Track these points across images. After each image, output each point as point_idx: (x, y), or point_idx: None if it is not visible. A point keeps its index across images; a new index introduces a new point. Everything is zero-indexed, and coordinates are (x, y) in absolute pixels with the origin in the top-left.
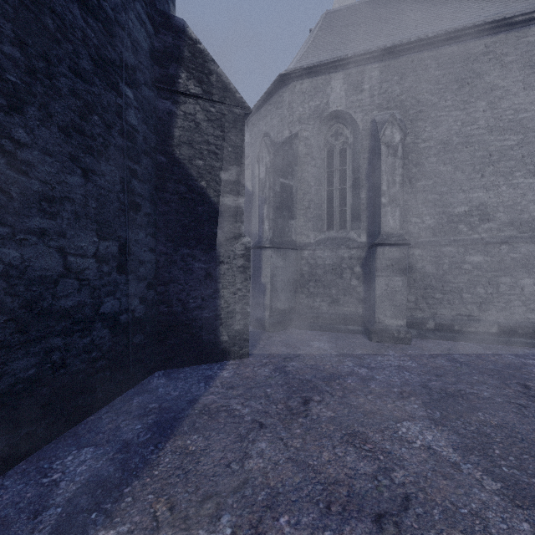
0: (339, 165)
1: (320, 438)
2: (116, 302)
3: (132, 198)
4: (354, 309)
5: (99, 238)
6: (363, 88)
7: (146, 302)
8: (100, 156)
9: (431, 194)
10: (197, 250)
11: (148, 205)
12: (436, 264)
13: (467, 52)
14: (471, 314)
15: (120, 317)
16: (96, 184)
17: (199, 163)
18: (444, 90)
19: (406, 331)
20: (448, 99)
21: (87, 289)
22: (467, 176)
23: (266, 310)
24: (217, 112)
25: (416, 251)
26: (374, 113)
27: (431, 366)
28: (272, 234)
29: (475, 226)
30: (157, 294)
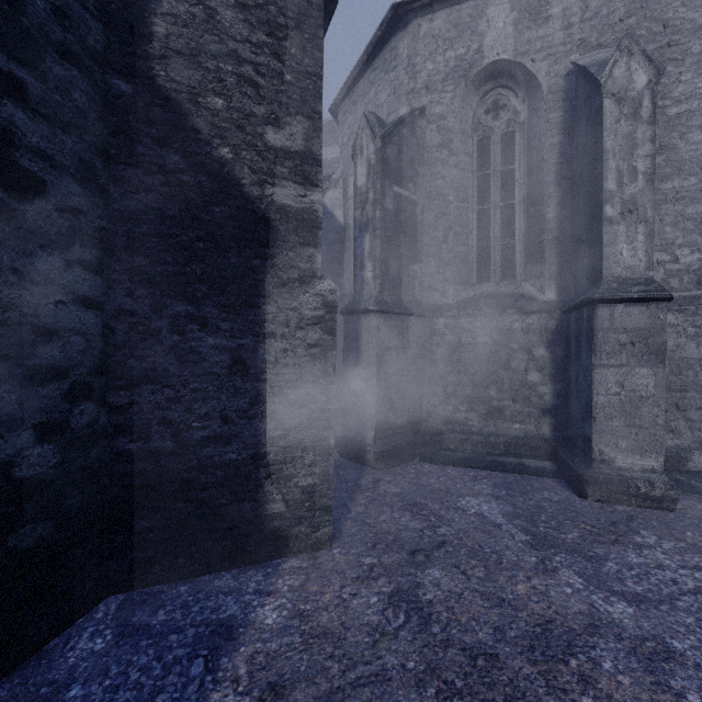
0: (501, 162)
1: None
2: None
3: (2, 152)
4: (532, 427)
5: None
6: (549, 13)
7: (67, 433)
8: None
9: (694, 204)
10: (211, 306)
11: (74, 187)
12: None
13: None
14: None
15: None
16: None
17: (214, 103)
18: None
19: (668, 483)
20: None
21: None
22: None
23: (368, 428)
24: None
25: None
26: (573, 57)
27: None
28: (380, 287)
29: None
30: (109, 411)
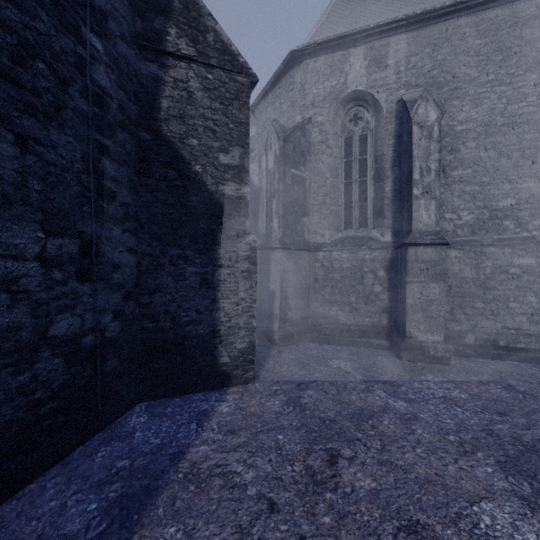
0: (359, 153)
1: (362, 537)
2: (76, 319)
3: (101, 182)
4: (376, 320)
5: (47, 233)
6: (387, 63)
7: (123, 317)
8: (49, 120)
9: (470, 185)
10: (190, 250)
11: (126, 193)
12: (477, 268)
13: (514, 15)
14: (520, 327)
15: (83, 339)
16: (41, 158)
17: (192, 142)
18: (485, 62)
19: (445, 349)
20: (490, 73)
21: (25, 305)
22: (514, 163)
23: (275, 321)
24: (216, 79)
25: (452, 252)
26: (401, 92)
27: (487, 398)
28: (282, 233)
29: (524, 222)
30: (139, 306)
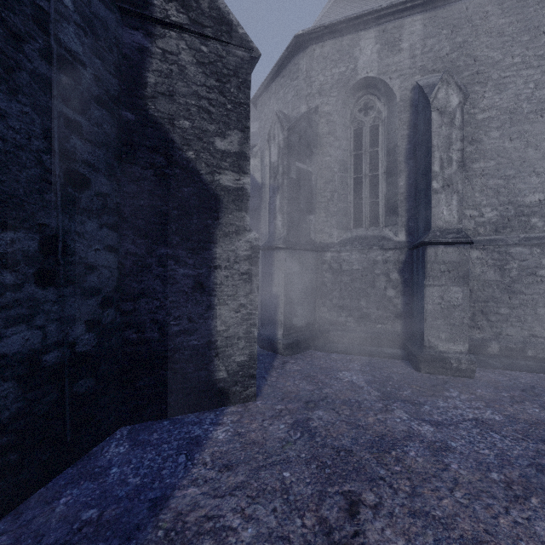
0: (370, 146)
1: None
2: (35, 333)
3: (71, 166)
4: (389, 326)
5: None
6: (401, 47)
7: (100, 327)
8: None
9: (493, 179)
10: (182, 249)
11: (104, 180)
12: (501, 269)
13: None
14: None
15: (44, 356)
16: None
17: (184, 124)
18: (510, 43)
19: (470, 360)
20: (516, 55)
21: None
22: (543, 154)
23: (278, 328)
24: (211, 52)
25: (473, 252)
26: (416, 78)
27: (525, 421)
28: (287, 232)
29: None
30: (121, 314)
